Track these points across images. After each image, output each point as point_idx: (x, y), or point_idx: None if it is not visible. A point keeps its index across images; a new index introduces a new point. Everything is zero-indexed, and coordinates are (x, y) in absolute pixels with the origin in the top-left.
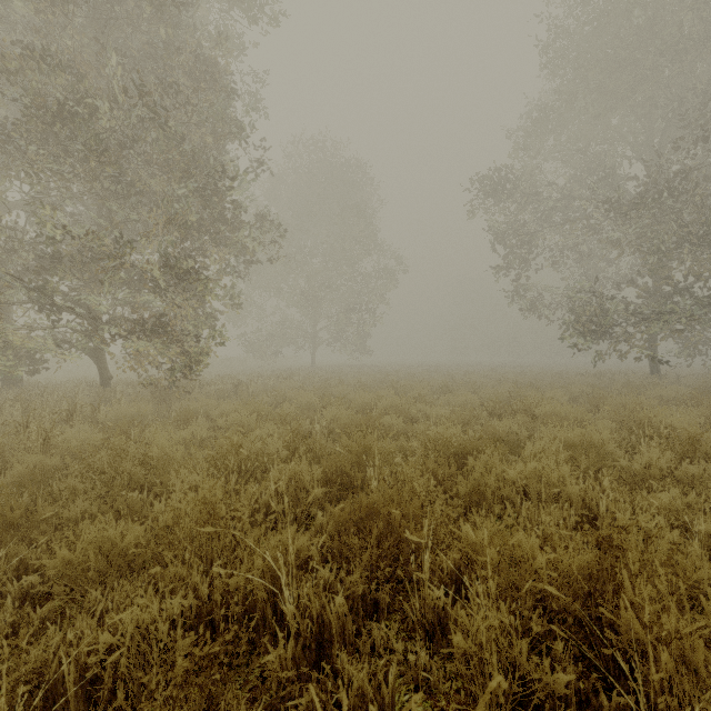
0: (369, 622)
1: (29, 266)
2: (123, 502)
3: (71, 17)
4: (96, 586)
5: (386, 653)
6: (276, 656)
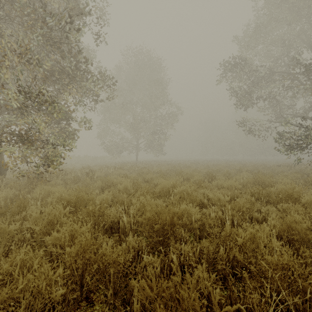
0: None
1: None
2: None
3: None
4: None
5: None
6: None
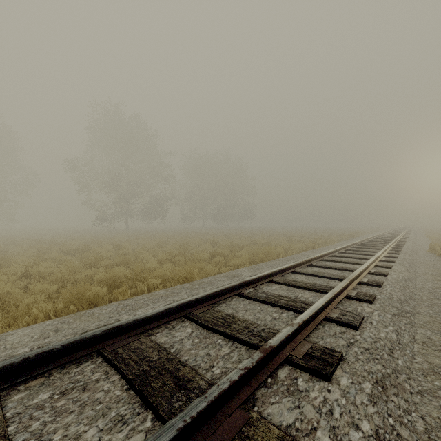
0: None
1: None
2: None
3: None
4: None
5: None
6: None
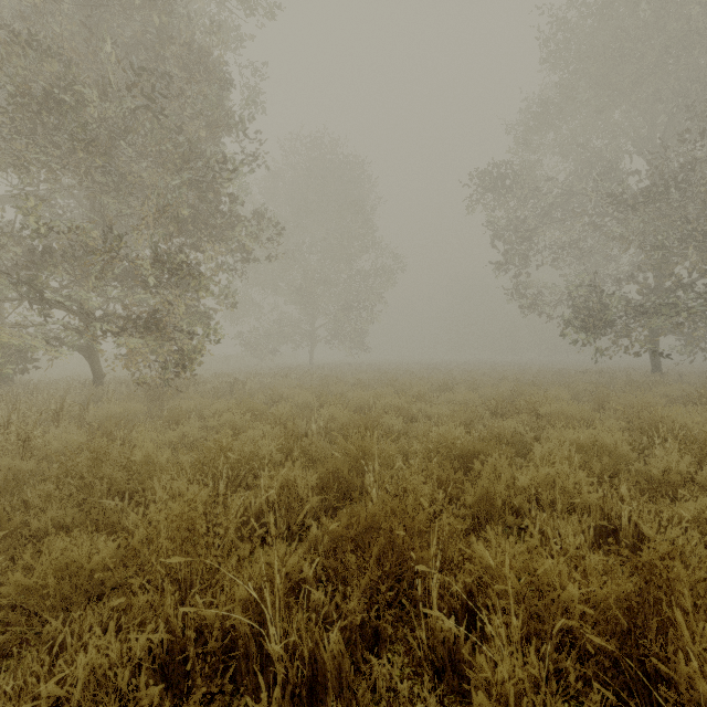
0: (369, 657)
1: (20, 261)
2: (99, 513)
3: (58, 1)
4: (58, 612)
5: (388, 695)
6: (260, 699)
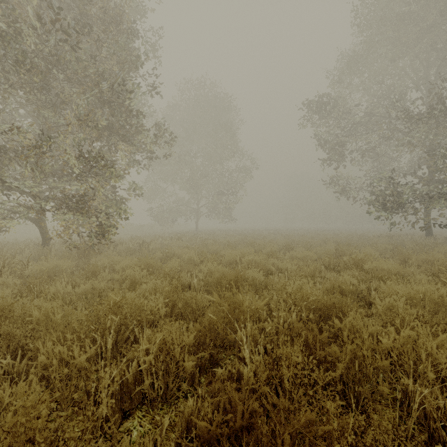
0: None
1: None
2: None
3: None
4: None
5: None
6: None
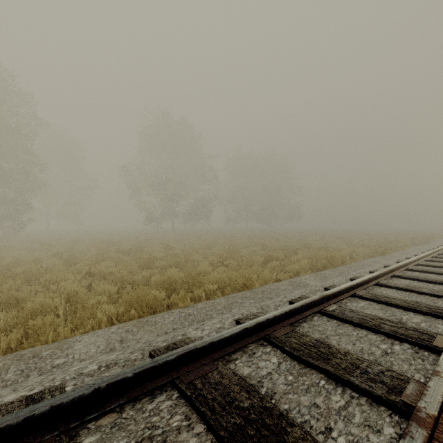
0: None
1: None
2: None
3: None
4: None
5: None
6: None
